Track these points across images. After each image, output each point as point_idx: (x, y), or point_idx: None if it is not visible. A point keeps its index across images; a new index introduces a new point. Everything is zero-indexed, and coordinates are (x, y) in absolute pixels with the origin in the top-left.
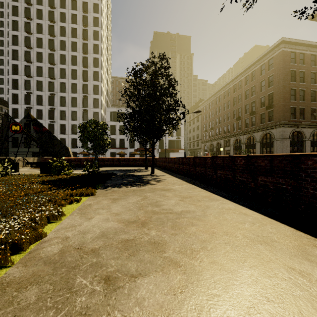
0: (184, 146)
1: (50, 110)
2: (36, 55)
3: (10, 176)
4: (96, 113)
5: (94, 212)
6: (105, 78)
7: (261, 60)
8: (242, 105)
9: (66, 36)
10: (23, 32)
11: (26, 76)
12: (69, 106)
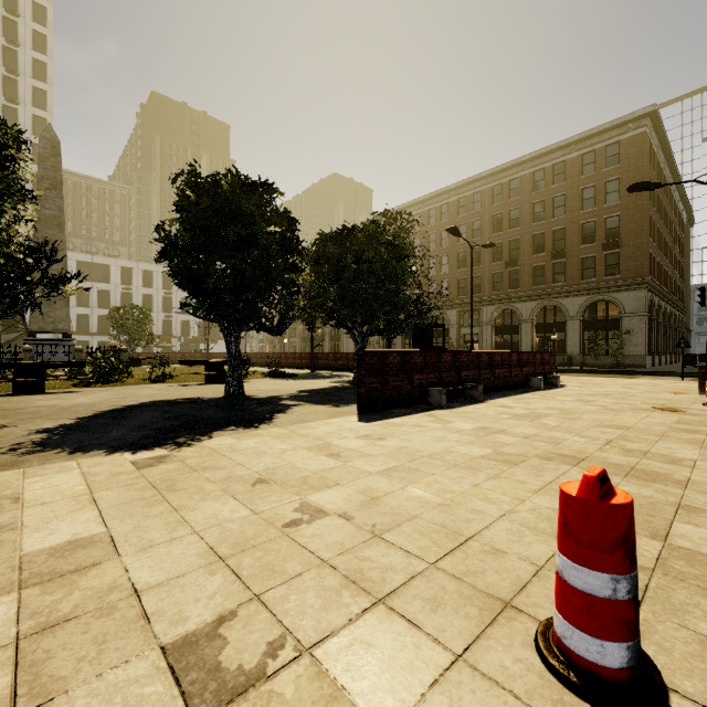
0: None
1: None
2: None
3: None
4: None
5: None
6: None
7: None
8: None
9: None
10: None
11: None
12: None
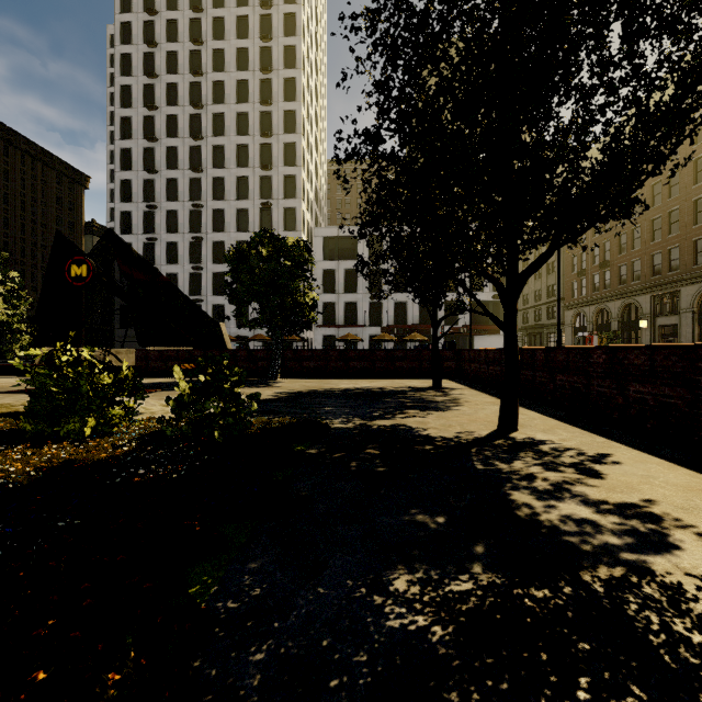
0: None
1: (193, 242)
2: (166, 123)
3: None
4: None
5: None
6: (311, 161)
7: None
8: None
9: (225, 71)
10: (140, 77)
11: (145, 170)
12: (231, 231)
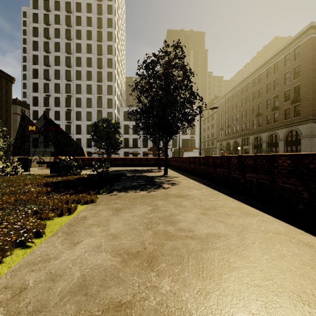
0: (198, 145)
1: (67, 111)
2: (54, 59)
3: (19, 176)
4: (110, 113)
5: (85, 232)
6: (118, 78)
7: (286, 50)
8: (263, 100)
9: (81, 39)
10: (42, 38)
11: (45, 79)
12: (84, 107)
